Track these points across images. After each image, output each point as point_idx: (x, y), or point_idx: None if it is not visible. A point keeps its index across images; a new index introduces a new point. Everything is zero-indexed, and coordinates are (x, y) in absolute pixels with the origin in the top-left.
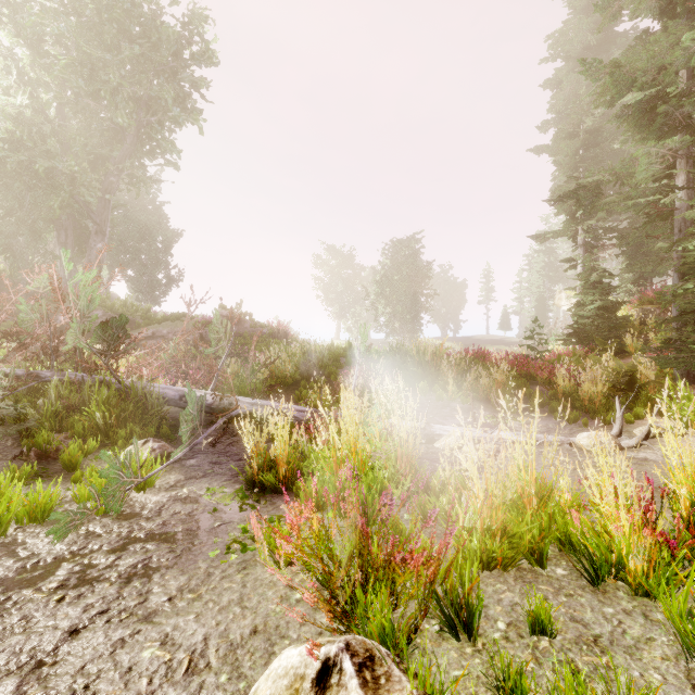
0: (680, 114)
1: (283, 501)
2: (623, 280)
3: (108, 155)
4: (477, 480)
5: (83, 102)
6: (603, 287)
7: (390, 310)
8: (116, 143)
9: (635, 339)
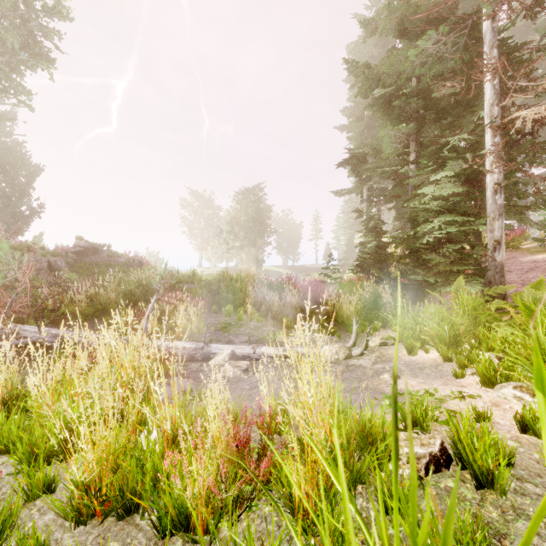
0: (409, 109)
1: None
2: (394, 227)
3: None
4: (86, 429)
5: None
6: (378, 231)
7: (238, 244)
8: None
9: (396, 269)
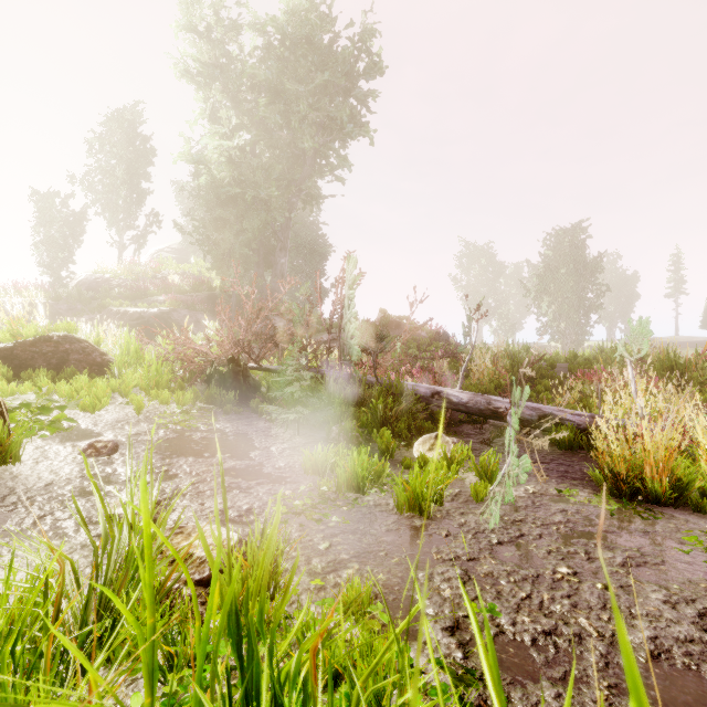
0: None
1: (681, 514)
2: None
3: (291, 179)
4: None
5: (277, 135)
6: None
7: (552, 309)
8: (297, 168)
9: None
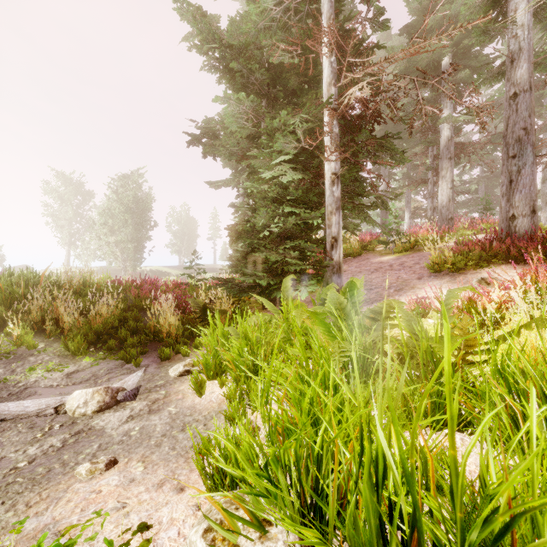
0: (256, 80)
1: None
2: None
3: None
4: None
5: None
6: None
7: (111, 238)
8: None
9: None
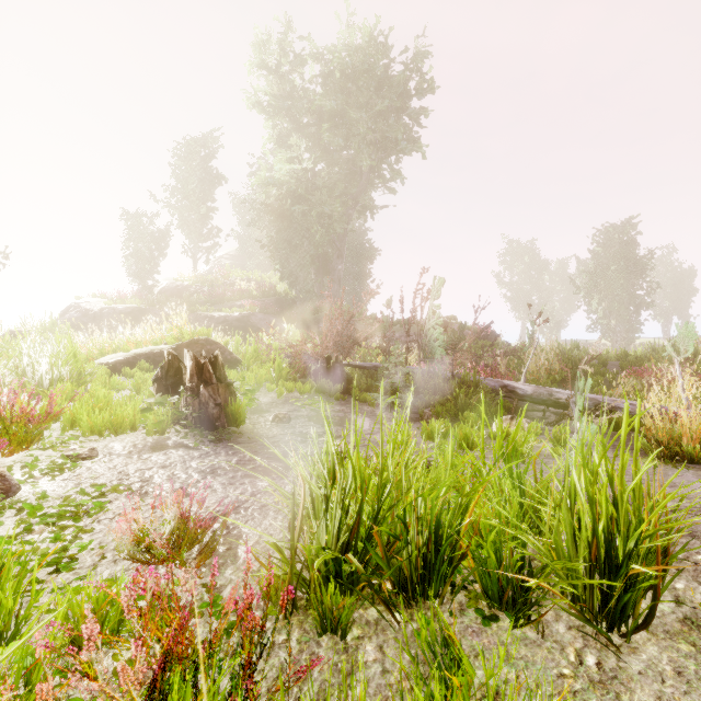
0: None
1: None
2: None
3: (348, 193)
4: None
5: (338, 156)
6: None
7: (601, 306)
8: (353, 182)
9: None
